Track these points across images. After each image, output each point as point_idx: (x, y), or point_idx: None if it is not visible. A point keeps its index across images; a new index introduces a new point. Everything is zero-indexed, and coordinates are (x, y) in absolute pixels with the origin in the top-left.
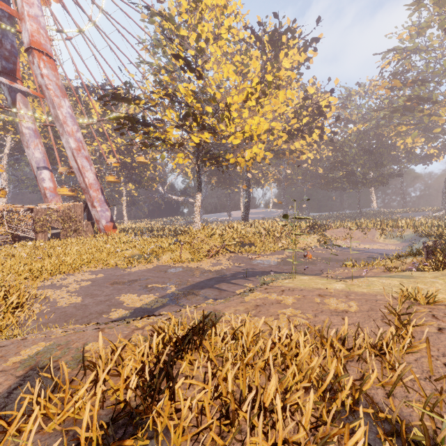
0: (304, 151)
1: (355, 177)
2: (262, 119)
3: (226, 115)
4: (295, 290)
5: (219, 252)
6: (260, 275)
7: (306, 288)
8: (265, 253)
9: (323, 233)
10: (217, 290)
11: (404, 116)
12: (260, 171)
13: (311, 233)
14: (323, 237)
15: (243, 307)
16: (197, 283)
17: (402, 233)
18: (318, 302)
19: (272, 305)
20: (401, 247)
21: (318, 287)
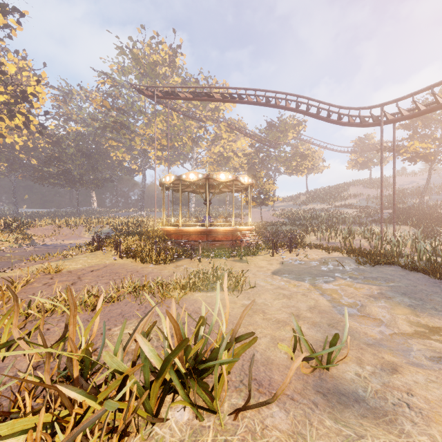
0: (6, 134)
1: (73, 176)
2: None
3: None
4: None
5: None
6: None
7: None
8: None
9: (23, 232)
10: None
11: (114, 134)
12: None
13: (8, 231)
14: (24, 235)
15: None
16: None
17: (103, 229)
18: None
19: None
20: None
21: None
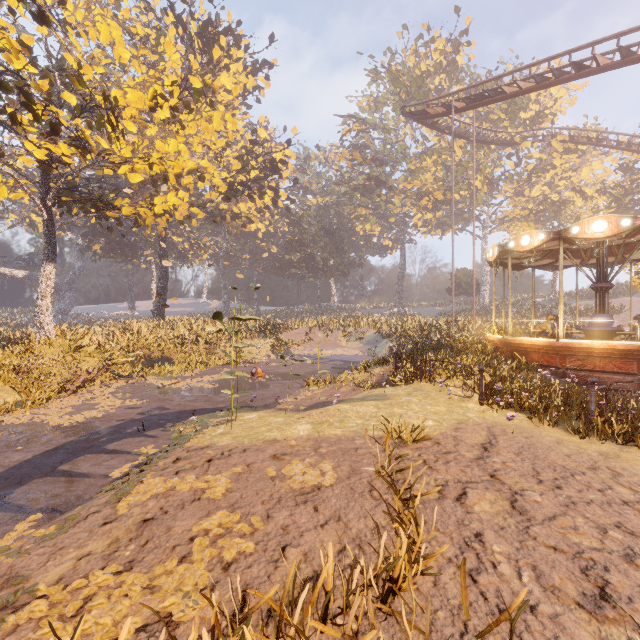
0: (253, 219)
1: (316, 263)
2: (183, 147)
3: (107, 118)
4: (233, 455)
5: (95, 380)
6: (175, 421)
7: (253, 443)
8: (189, 373)
9: (277, 337)
10: (62, 481)
11: (364, 198)
12: (187, 240)
13: (263, 336)
14: (278, 342)
15: (105, 540)
16: (11, 468)
17: (364, 334)
18: (273, 475)
19: (183, 510)
20: (364, 351)
21: (272, 437)
